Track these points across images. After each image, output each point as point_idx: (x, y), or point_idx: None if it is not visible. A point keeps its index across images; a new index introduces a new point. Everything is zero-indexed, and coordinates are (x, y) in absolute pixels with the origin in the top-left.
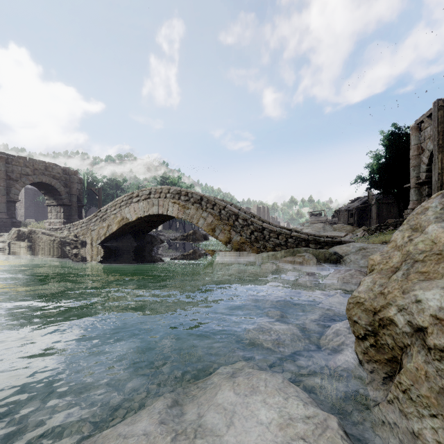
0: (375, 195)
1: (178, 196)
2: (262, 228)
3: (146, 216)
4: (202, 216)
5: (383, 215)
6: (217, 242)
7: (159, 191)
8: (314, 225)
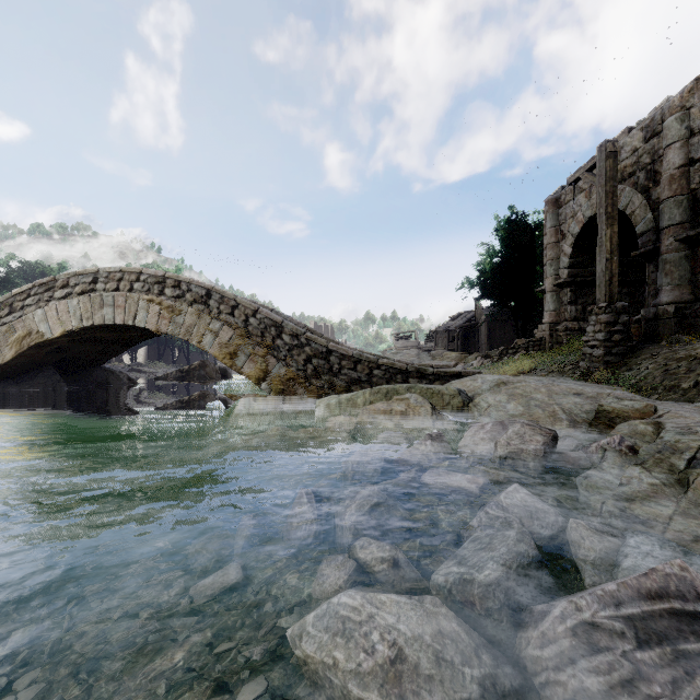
0: (485, 308)
1: (159, 288)
2: (327, 351)
3: (88, 328)
4: (211, 328)
5: (496, 337)
6: (248, 382)
7: (116, 276)
8: (405, 351)
